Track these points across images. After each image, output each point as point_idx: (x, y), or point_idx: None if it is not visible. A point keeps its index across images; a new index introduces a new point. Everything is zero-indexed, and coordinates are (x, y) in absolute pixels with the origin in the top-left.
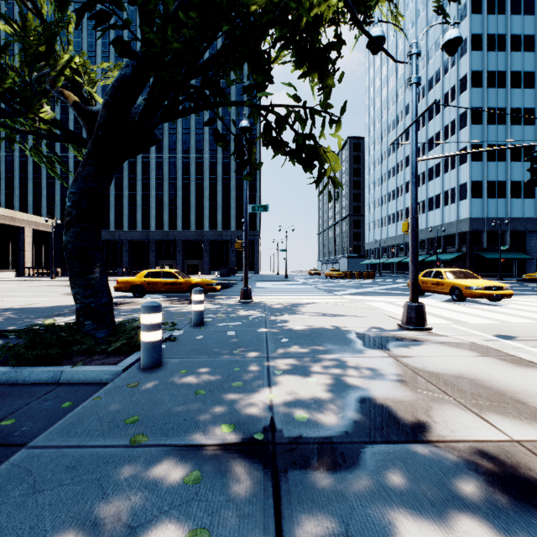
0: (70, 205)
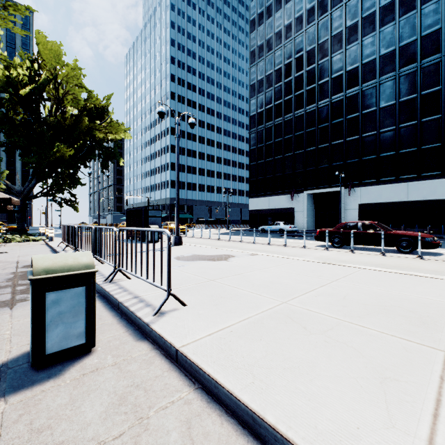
0: (19, 209)
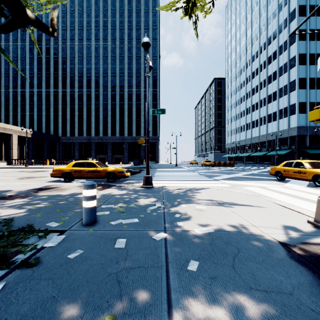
0: None
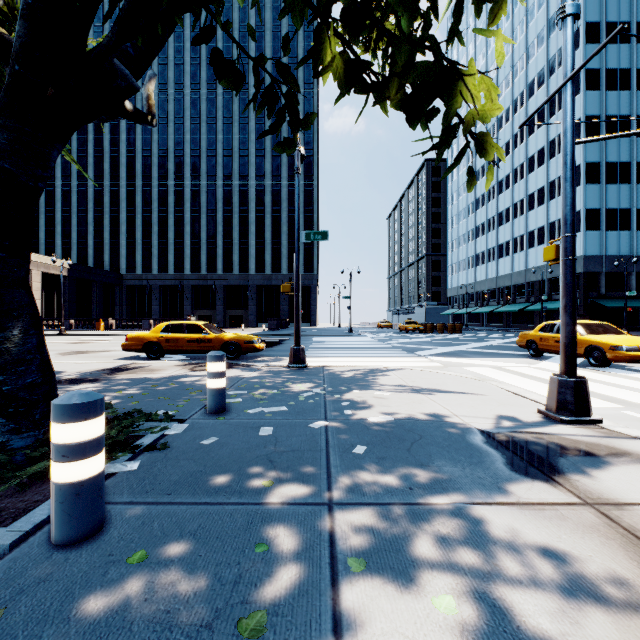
0: None
